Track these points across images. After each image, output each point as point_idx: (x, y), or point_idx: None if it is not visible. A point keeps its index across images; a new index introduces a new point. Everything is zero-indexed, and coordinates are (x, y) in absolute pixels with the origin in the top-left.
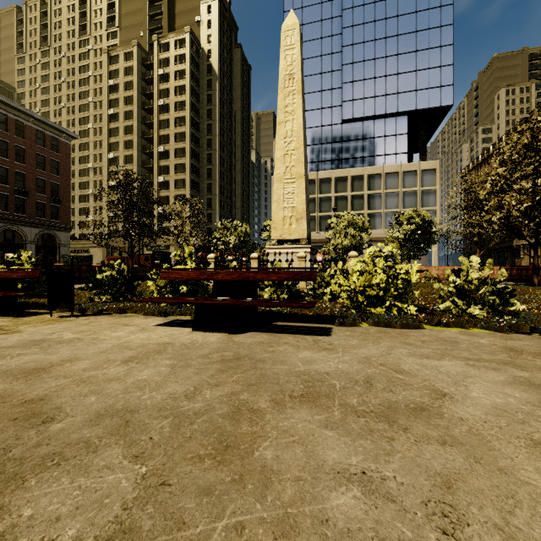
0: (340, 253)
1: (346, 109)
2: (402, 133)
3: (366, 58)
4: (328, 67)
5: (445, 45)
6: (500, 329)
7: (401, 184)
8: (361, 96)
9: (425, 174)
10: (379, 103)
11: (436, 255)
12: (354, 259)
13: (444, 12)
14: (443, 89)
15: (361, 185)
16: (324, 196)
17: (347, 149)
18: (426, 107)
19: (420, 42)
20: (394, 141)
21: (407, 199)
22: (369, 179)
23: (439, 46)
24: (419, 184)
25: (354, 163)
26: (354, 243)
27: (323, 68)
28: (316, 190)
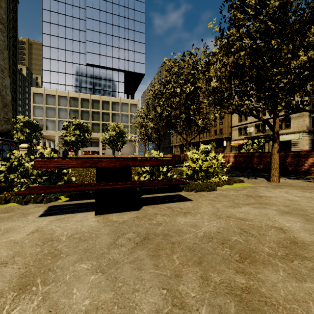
0: (71, 146)
1: (89, 57)
2: (122, 81)
3: (101, 31)
4: (77, 26)
5: (141, 42)
6: (22, 202)
7: (121, 109)
8: (98, 53)
9: (132, 106)
10: (109, 60)
11: (137, 149)
12: (24, 149)
13: (141, 25)
14: (141, 64)
15: (98, 106)
16: (73, 109)
17: (90, 82)
18: (133, 71)
19: (130, 35)
20: (117, 85)
21: (123, 118)
22: (103, 103)
23: (139, 41)
24: (129, 111)
25: (94, 92)
26: (80, 140)
27: (73, 25)
28: (68, 104)
